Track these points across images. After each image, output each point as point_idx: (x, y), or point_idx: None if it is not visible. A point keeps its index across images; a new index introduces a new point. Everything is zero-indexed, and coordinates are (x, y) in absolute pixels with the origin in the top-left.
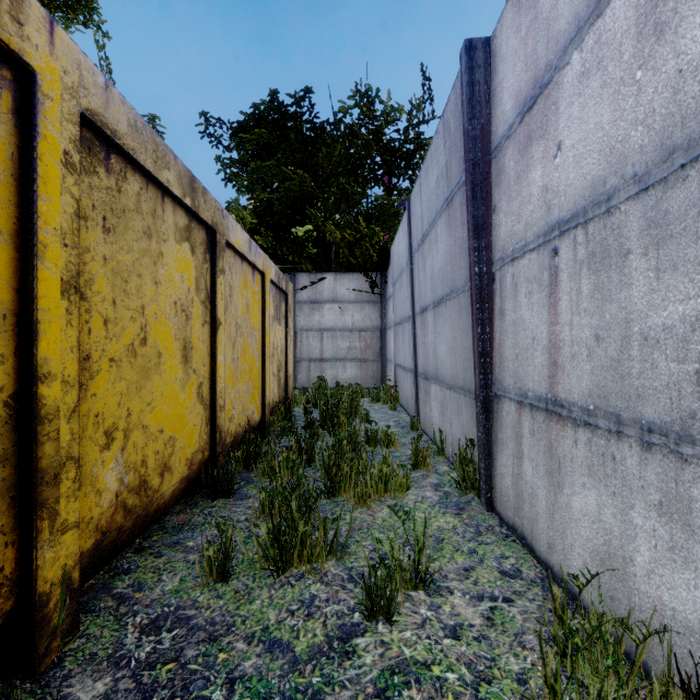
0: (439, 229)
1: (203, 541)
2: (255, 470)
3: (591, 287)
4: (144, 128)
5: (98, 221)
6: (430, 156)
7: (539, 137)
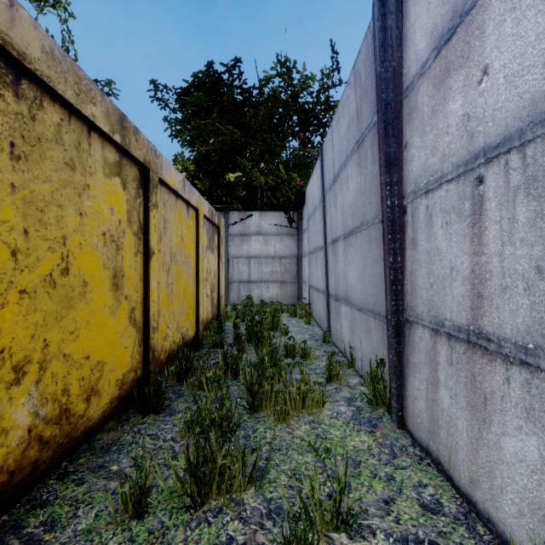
0: (349, 169)
1: (127, 465)
2: (185, 385)
3: (530, 214)
4: (64, 58)
5: (4, 146)
6: (341, 106)
7: (459, 66)
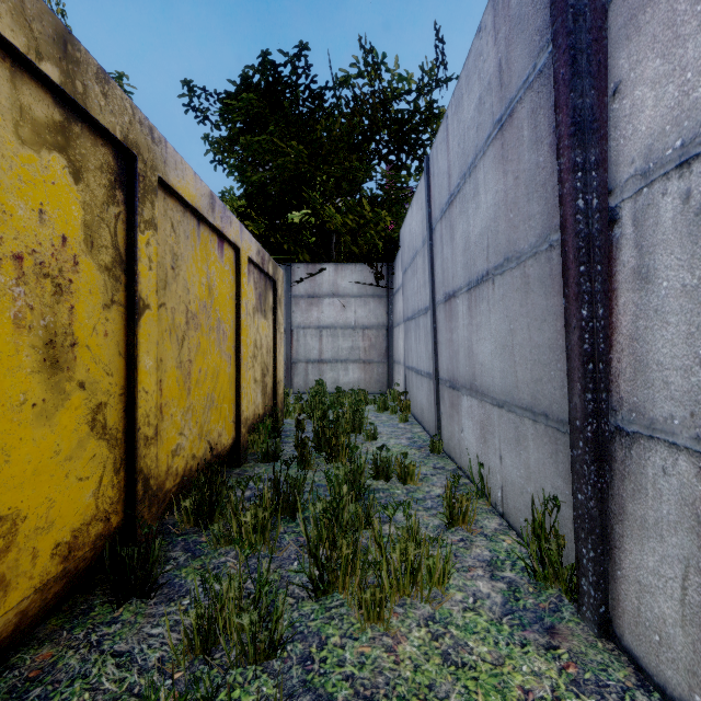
0: (481, 173)
1: None
2: (205, 536)
3: None
4: None
5: None
6: (465, 76)
7: None
